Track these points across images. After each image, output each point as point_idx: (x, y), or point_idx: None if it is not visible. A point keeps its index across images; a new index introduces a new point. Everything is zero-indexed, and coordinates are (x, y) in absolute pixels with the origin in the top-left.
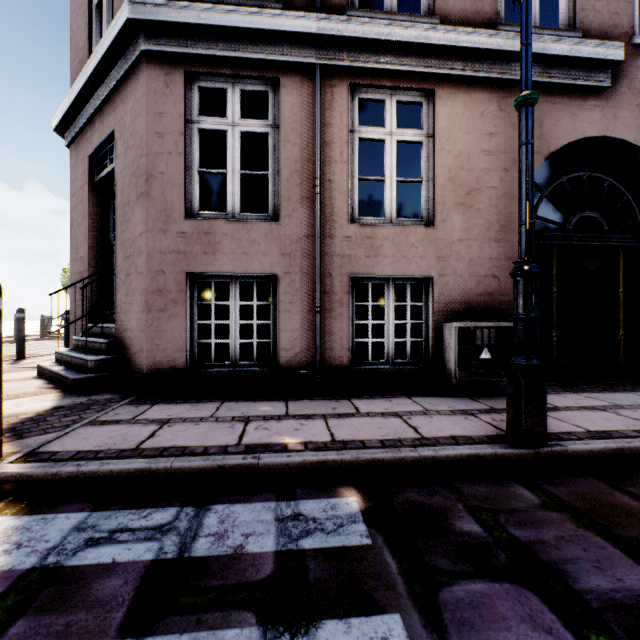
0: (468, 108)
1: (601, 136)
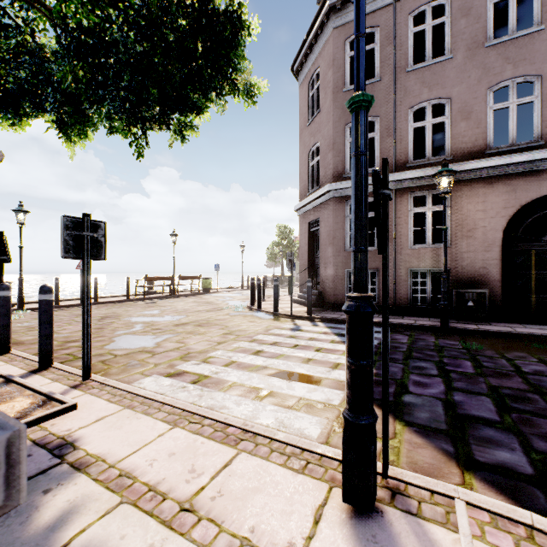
0: (469, 192)
1: None
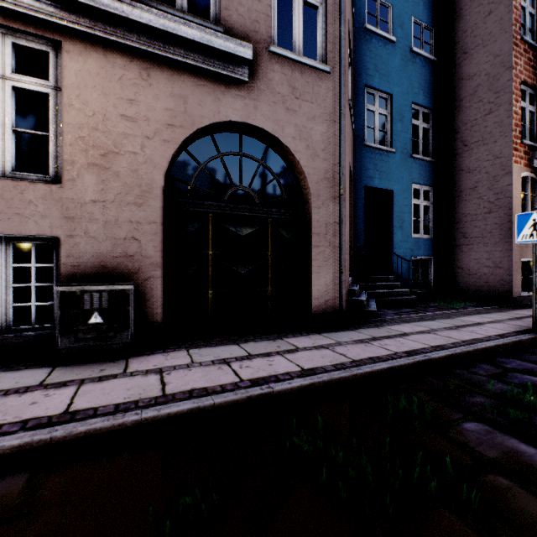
0: (104, 69)
1: (245, 122)
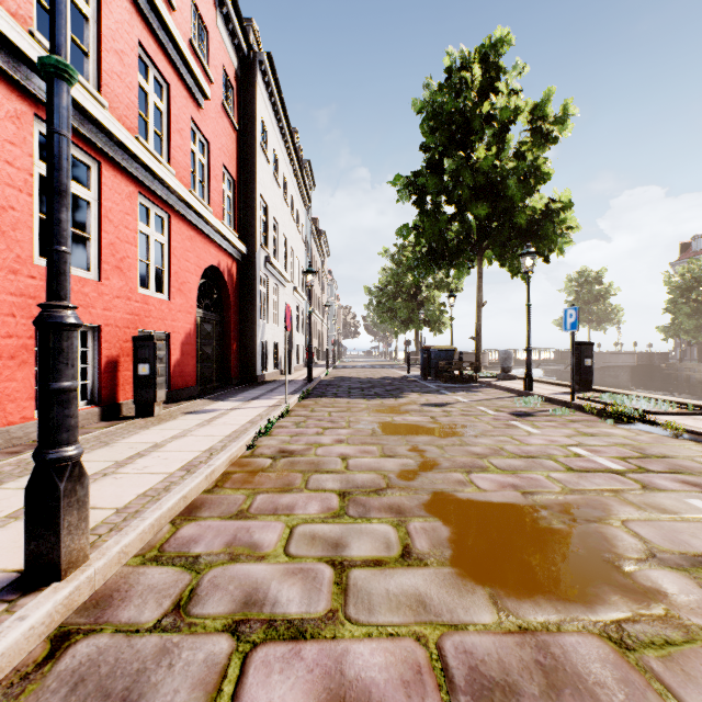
0: None
1: None
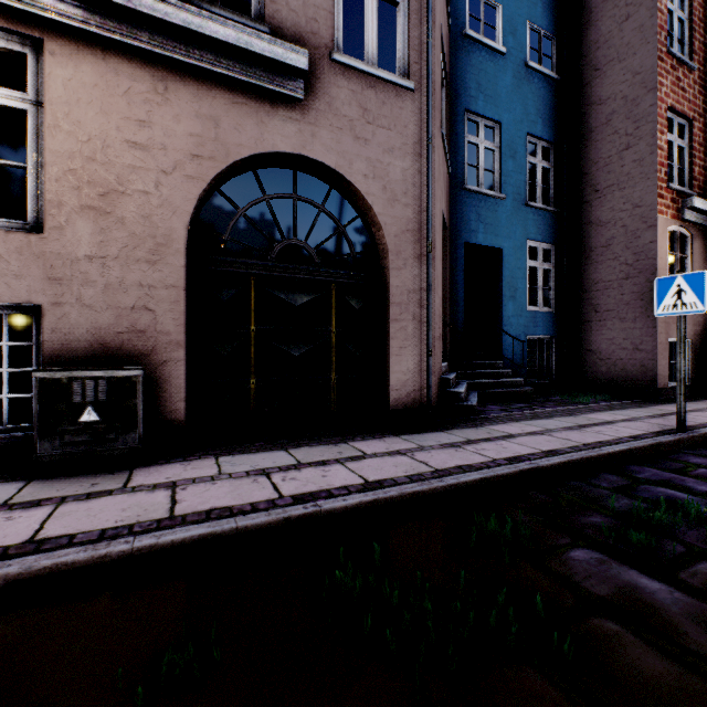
0: (104, 79)
1: (299, 154)
